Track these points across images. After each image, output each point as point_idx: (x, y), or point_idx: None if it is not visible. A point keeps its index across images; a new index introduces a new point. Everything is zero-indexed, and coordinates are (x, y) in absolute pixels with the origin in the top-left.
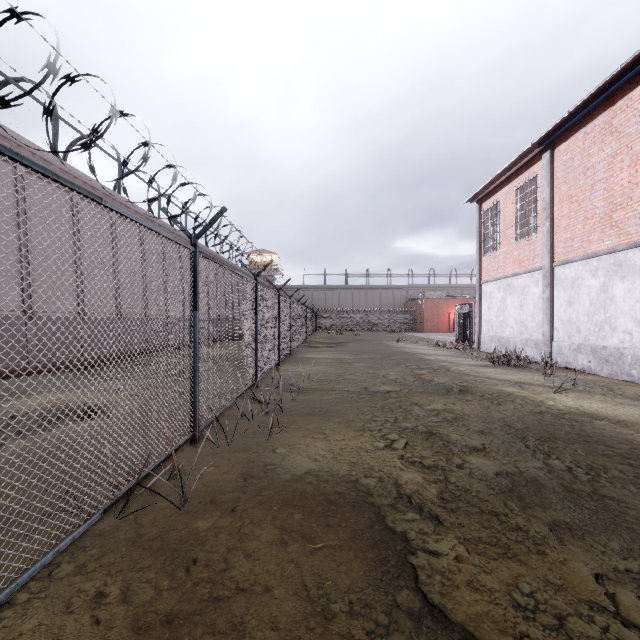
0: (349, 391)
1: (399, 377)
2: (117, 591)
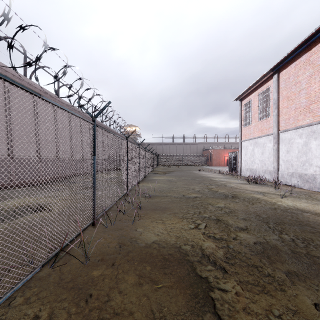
0: (175, 197)
1: (200, 189)
2: (46, 315)
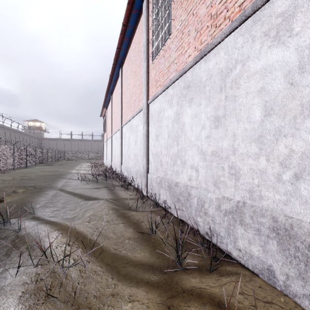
0: (25, 172)
1: (50, 170)
2: None
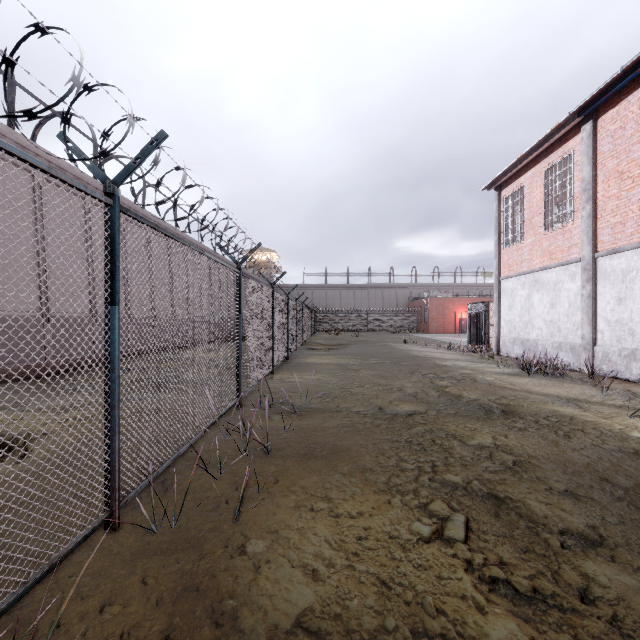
0: (359, 413)
1: (419, 391)
2: None
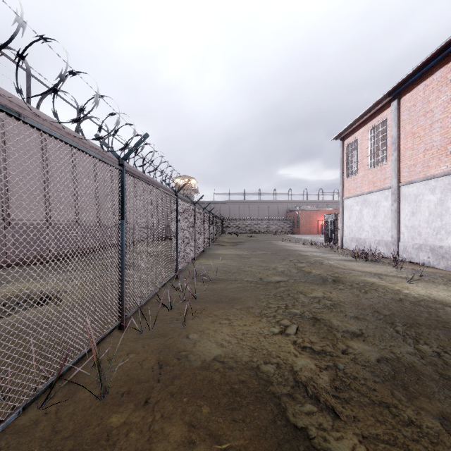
0: (248, 281)
1: (285, 269)
2: None
